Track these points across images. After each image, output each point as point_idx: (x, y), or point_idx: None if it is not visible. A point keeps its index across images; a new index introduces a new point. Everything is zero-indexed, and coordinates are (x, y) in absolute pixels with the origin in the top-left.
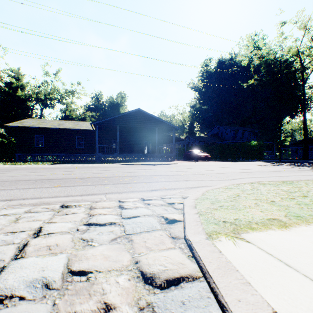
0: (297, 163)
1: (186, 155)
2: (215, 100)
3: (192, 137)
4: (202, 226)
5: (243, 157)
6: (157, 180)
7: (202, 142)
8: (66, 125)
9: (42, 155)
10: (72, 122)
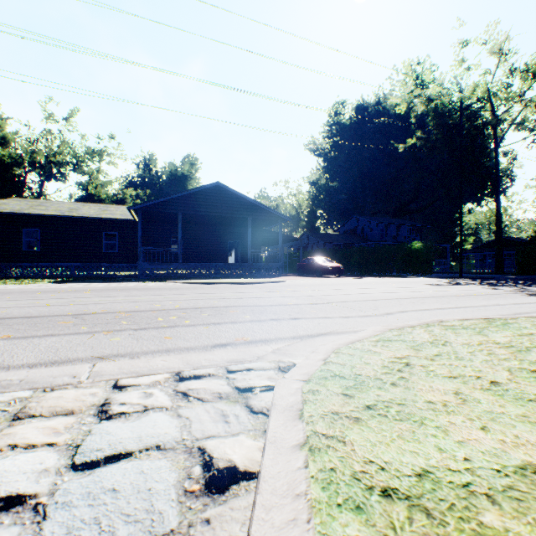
0: (489, 280)
1: (302, 266)
2: (351, 173)
3: (313, 235)
4: (310, 530)
5: (399, 269)
6: (236, 319)
7: (329, 244)
8: (84, 212)
9: (37, 266)
10: (95, 206)
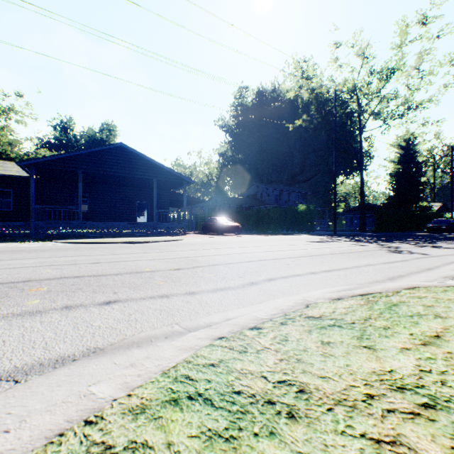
0: (356, 237)
1: (206, 225)
2: (253, 148)
3: (220, 198)
4: None
5: (288, 228)
6: (3, 309)
7: (234, 206)
8: None
9: None
10: None
